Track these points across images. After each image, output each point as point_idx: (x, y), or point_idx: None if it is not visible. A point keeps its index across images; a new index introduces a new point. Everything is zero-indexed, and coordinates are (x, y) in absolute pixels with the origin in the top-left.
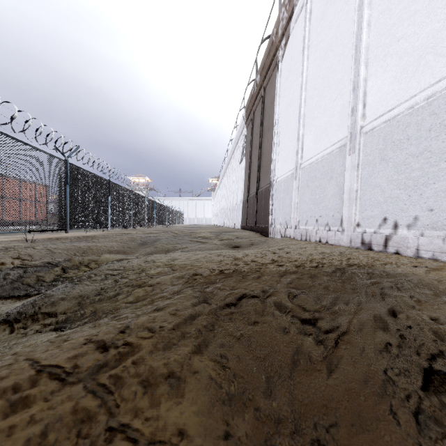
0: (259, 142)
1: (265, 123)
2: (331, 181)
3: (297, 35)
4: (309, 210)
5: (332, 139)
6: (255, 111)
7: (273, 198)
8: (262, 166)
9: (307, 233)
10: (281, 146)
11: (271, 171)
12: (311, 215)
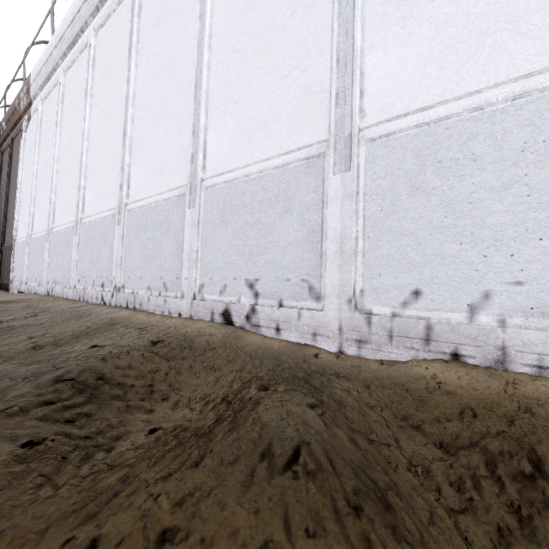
0: (6, 193)
1: (13, 177)
2: (42, 254)
3: (36, 125)
4: (33, 271)
5: (45, 227)
6: (4, 152)
7: (15, 257)
8: (8, 220)
9: (31, 288)
10: (22, 211)
11: (14, 230)
12: (34, 275)
